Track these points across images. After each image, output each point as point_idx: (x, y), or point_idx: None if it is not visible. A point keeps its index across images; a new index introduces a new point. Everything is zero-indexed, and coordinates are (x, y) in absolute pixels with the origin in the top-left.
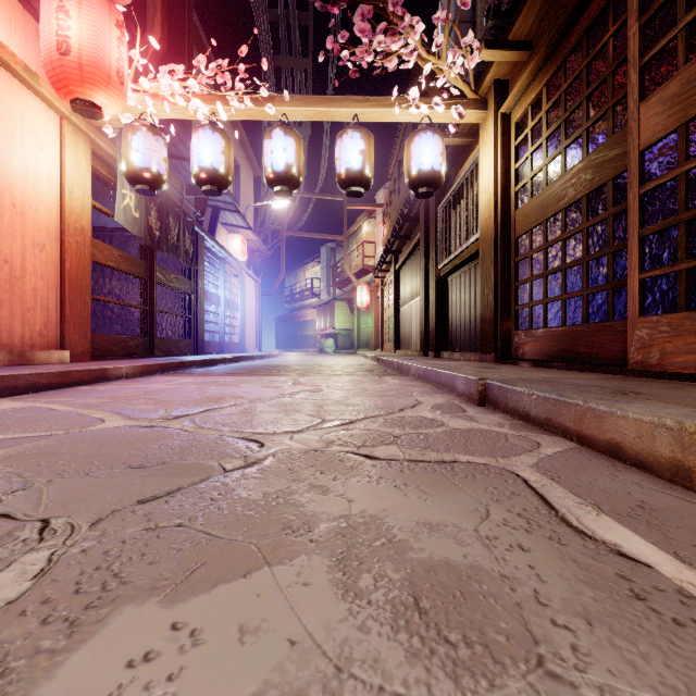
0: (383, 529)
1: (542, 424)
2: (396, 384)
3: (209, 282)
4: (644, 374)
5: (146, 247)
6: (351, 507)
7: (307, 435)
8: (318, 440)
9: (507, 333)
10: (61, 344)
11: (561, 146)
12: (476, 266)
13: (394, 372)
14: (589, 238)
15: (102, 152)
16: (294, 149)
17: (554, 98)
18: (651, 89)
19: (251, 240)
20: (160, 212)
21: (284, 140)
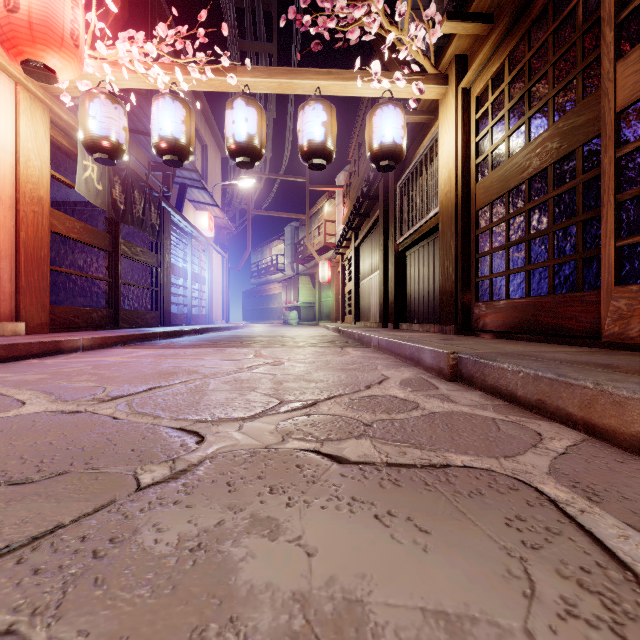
0: (367, 632)
1: (532, 406)
2: (359, 356)
3: (176, 256)
4: (623, 347)
5: (111, 220)
6: (312, 569)
7: (259, 423)
8: (272, 432)
9: (467, 305)
10: (16, 315)
11: (525, 116)
12: (435, 241)
13: (355, 343)
14: (556, 208)
15: (62, 122)
16: (256, 120)
17: (517, 68)
18: (629, 47)
19: (218, 217)
20: (124, 186)
21: (246, 111)
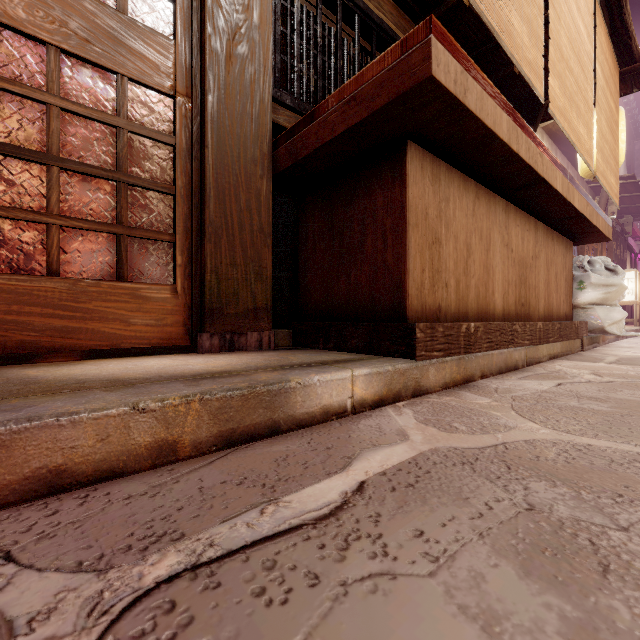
0: None
1: None
2: None
3: None
4: None
5: None
6: None
7: None
8: None
9: None
10: None
11: None
12: None
13: None
14: None
15: None
16: None
17: None
18: None
19: None
20: None
21: None
